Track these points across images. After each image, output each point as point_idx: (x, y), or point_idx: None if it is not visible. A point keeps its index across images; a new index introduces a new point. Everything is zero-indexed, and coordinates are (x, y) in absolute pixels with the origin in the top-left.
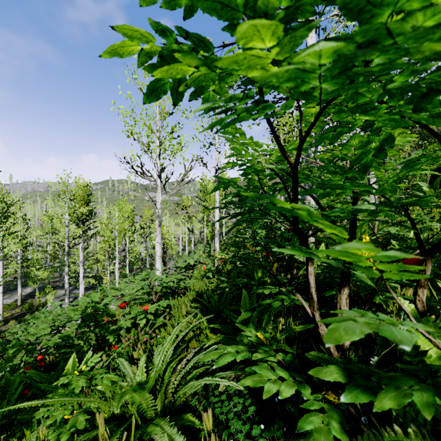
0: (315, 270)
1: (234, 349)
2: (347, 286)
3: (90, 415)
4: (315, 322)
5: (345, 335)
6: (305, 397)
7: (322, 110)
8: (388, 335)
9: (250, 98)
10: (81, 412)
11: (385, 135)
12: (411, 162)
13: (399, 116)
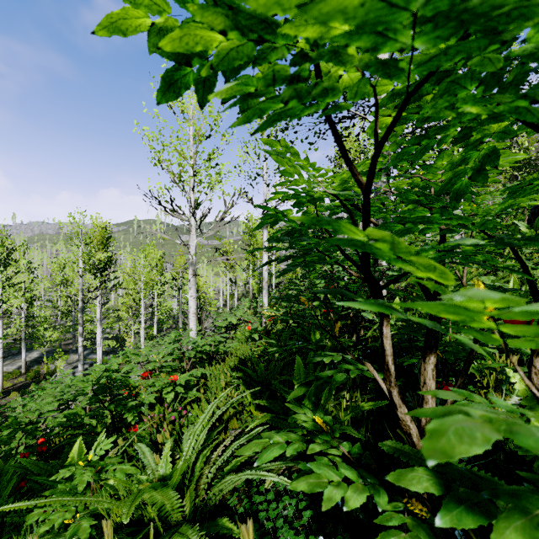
0: None
1: (283, 437)
2: (434, 353)
3: (98, 519)
4: (392, 401)
5: (459, 445)
6: (380, 508)
7: (410, 96)
8: (533, 446)
9: (303, 81)
10: (87, 515)
11: (487, 149)
12: (521, 187)
13: (527, 102)
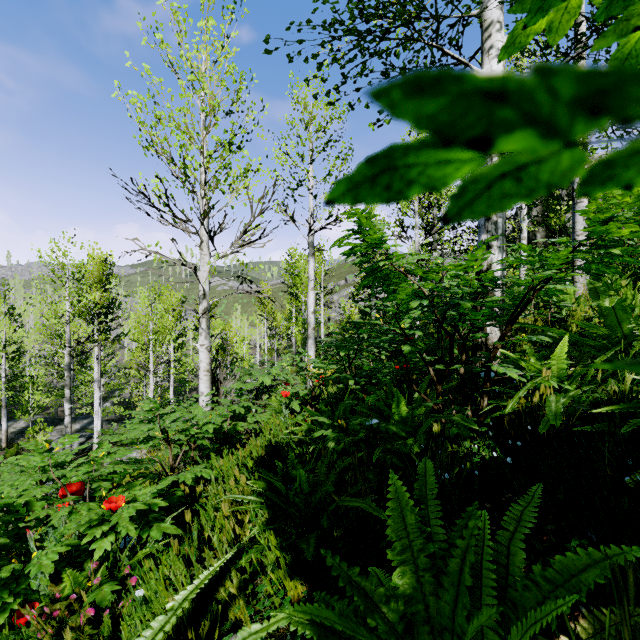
0: (555, 401)
1: None
2: None
3: None
4: None
5: None
6: None
7: None
8: None
9: None
10: None
11: None
12: None
13: None
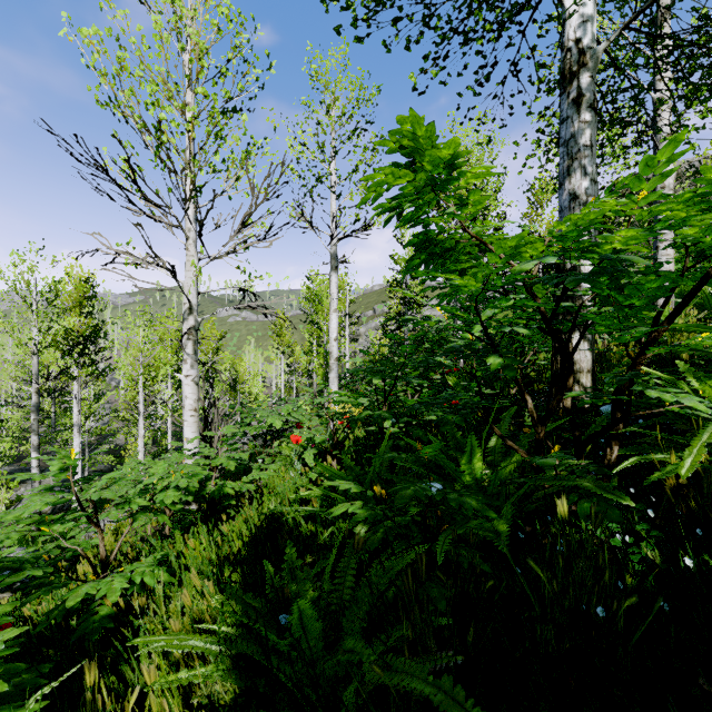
0: None
1: None
2: None
3: None
4: None
5: None
6: None
7: None
8: None
9: None
10: None
11: None
12: None
13: None
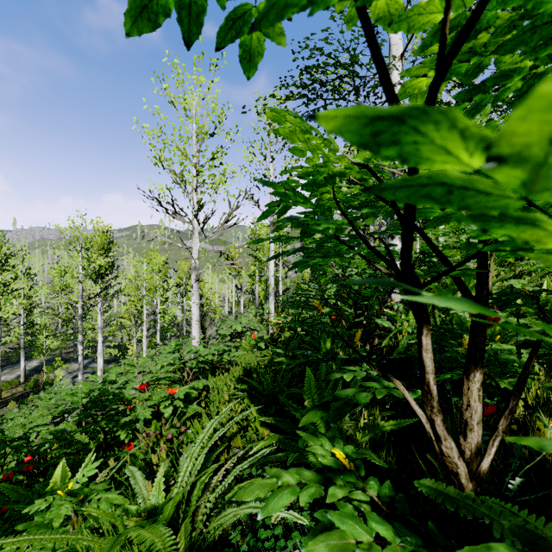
0: (405, 339)
1: (295, 477)
2: (480, 368)
3: None
4: (434, 432)
5: None
6: None
7: None
8: None
9: None
10: None
11: None
12: None
13: None
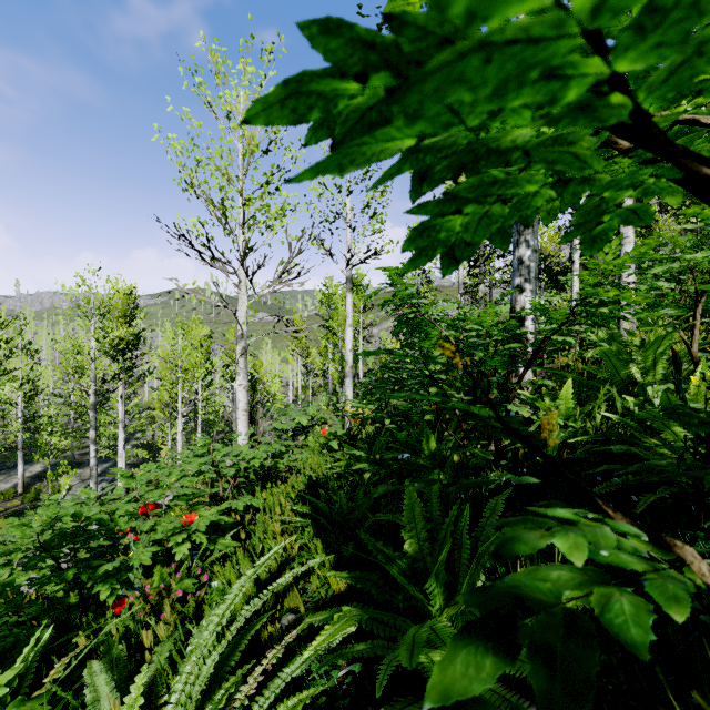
0: (556, 436)
1: None
2: None
3: None
4: None
5: None
6: None
7: None
8: None
9: None
10: None
11: None
12: None
13: None
